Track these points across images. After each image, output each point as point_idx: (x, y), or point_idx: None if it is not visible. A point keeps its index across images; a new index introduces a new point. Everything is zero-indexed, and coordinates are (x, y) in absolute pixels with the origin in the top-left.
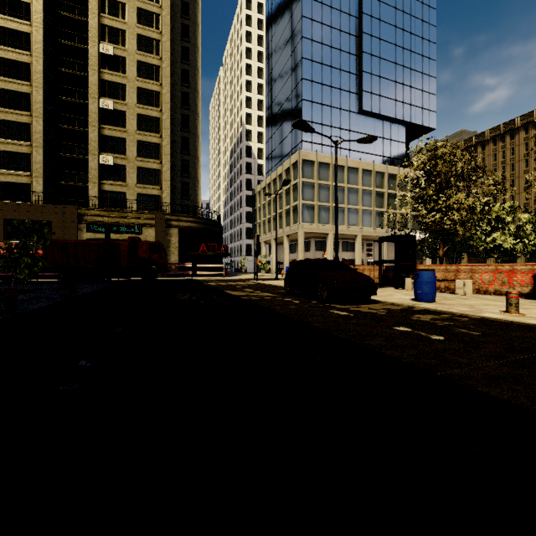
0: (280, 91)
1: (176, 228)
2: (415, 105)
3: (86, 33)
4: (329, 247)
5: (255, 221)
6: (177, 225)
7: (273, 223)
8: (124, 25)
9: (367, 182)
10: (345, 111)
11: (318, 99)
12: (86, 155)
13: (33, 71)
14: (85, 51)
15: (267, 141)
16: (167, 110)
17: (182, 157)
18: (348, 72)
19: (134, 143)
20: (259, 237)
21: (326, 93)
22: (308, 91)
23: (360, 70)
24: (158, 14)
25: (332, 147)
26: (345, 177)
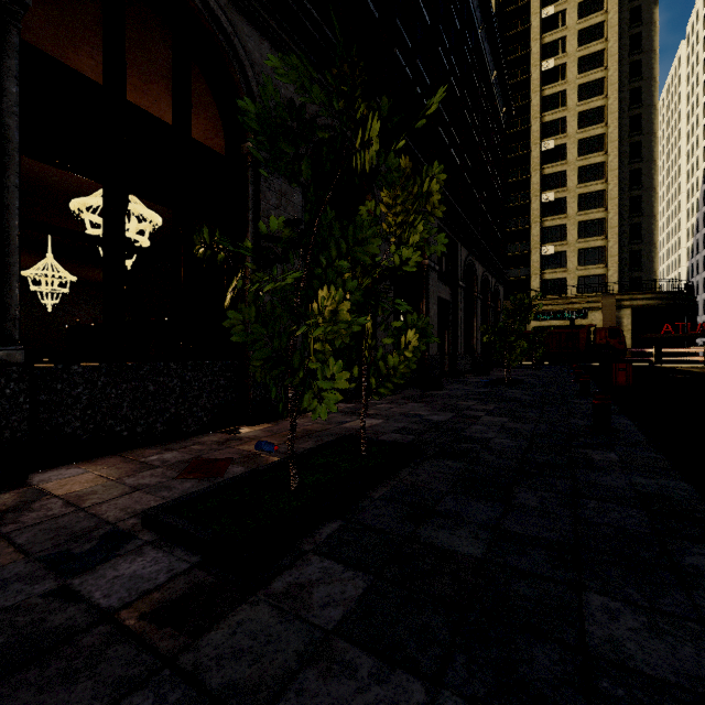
0: None
1: (627, 308)
2: None
3: (524, 137)
4: None
5: None
6: (630, 305)
7: None
8: (564, 112)
9: None
10: None
11: None
12: (527, 250)
13: None
14: (525, 155)
15: None
16: (613, 179)
17: (630, 222)
18: None
19: (574, 226)
20: None
21: None
22: None
23: None
24: (602, 78)
25: None
26: None
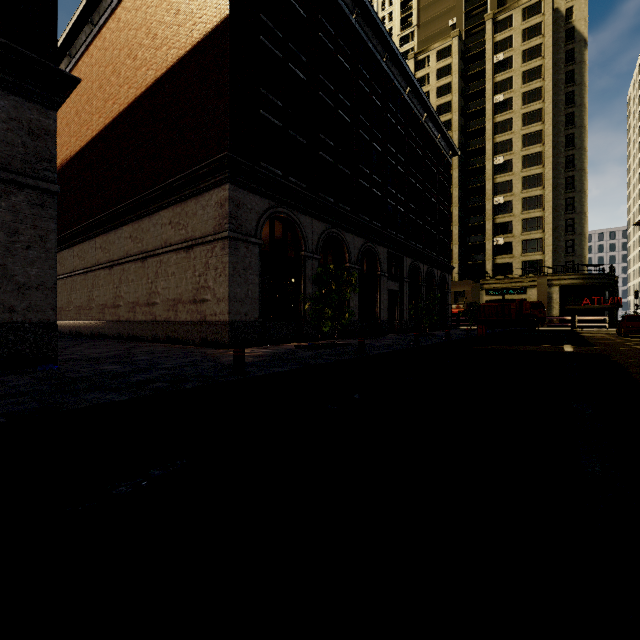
0: None
1: (556, 286)
2: None
3: (483, 152)
4: None
5: None
6: (558, 284)
7: None
8: (511, 135)
9: None
10: None
11: None
12: (483, 240)
13: (453, 198)
14: (482, 167)
15: None
16: (548, 186)
17: (565, 218)
18: None
19: (519, 222)
20: (637, 292)
21: None
22: None
23: None
24: (540, 108)
25: None
26: None
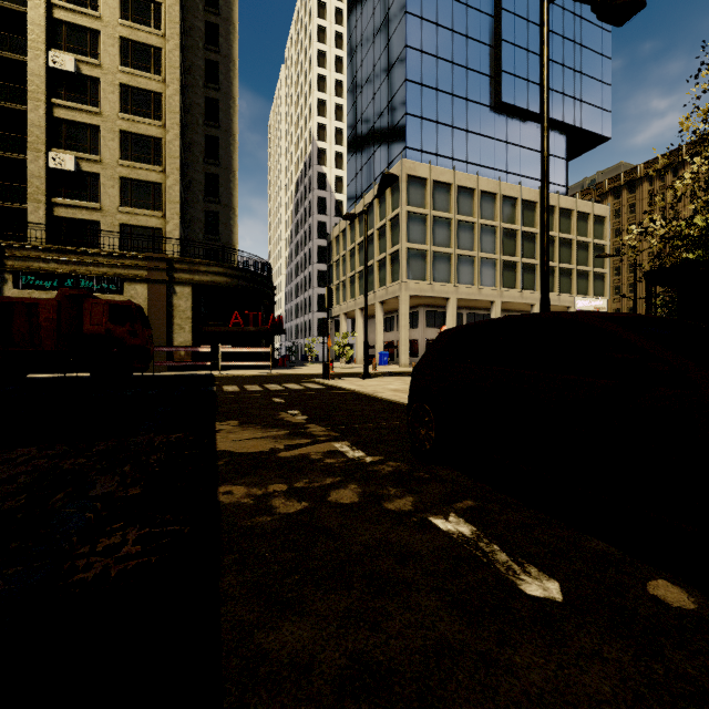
0: (369, 77)
1: (187, 283)
2: (581, 100)
3: None
4: (450, 320)
5: (331, 283)
6: (190, 279)
7: (358, 283)
8: None
9: (509, 216)
10: (474, 104)
11: (432, 81)
12: (26, 153)
13: None
14: None
15: (349, 158)
16: (174, 81)
17: (206, 169)
18: (479, 41)
19: (114, 135)
20: (332, 293)
21: (444, 72)
22: (416, 67)
23: (497, 39)
24: None
25: (453, 160)
26: (475, 208)
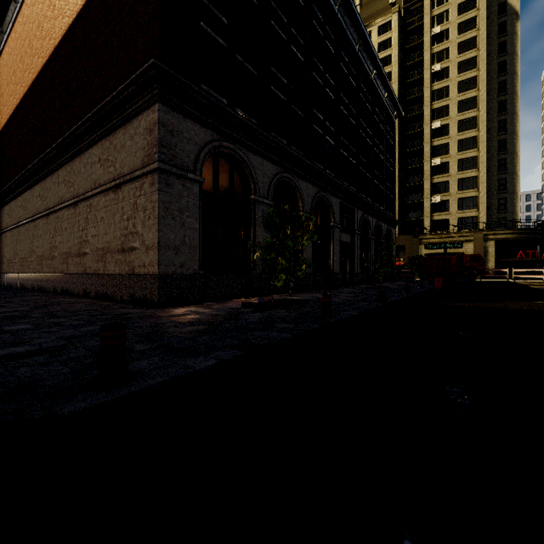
0: None
1: (492, 240)
2: None
3: (420, 118)
4: None
5: None
6: (493, 238)
7: None
8: (447, 101)
9: None
10: None
11: None
12: (421, 199)
13: None
14: (420, 132)
15: None
16: (483, 148)
17: (498, 177)
18: None
19: (455, 182)
20: None
21: None
22: None
23: None
24: (475, 76)
25: None
26: None
